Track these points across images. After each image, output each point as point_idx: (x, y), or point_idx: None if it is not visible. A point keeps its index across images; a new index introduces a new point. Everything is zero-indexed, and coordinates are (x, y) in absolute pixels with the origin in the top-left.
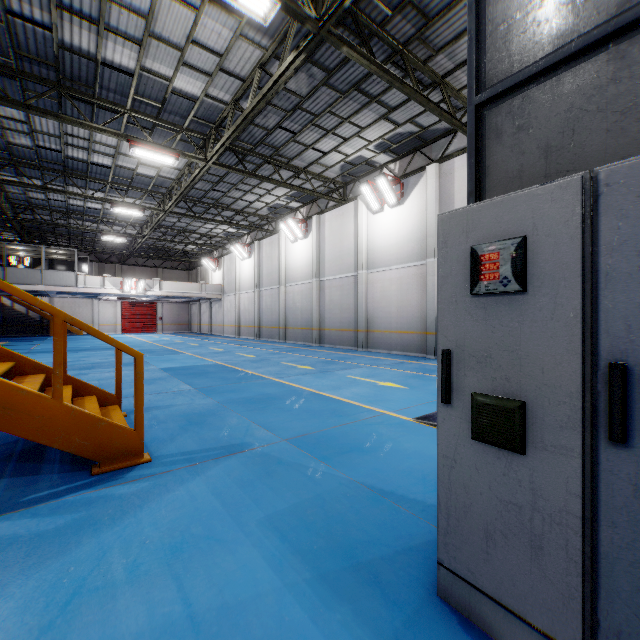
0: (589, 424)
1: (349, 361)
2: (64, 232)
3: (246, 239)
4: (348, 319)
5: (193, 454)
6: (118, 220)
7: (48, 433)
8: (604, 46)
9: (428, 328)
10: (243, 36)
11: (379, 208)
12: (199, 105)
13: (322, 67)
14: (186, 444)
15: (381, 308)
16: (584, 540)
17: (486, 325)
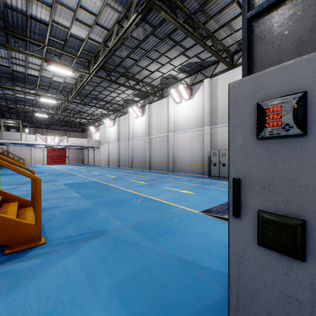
0: None
1: (164, 179)
2: (15, 111)
3: (112, 116)
4: (164, 157)
5: (72, 237)
6: (44, 105)
7: None
8: None
9: (204, 162)
10: (108, 5)
11: (180, 101)
12: (85, 43)
13: (150, 25)
14: (69, 231)
15: (181, 152)
16: None
17: (269, 161)
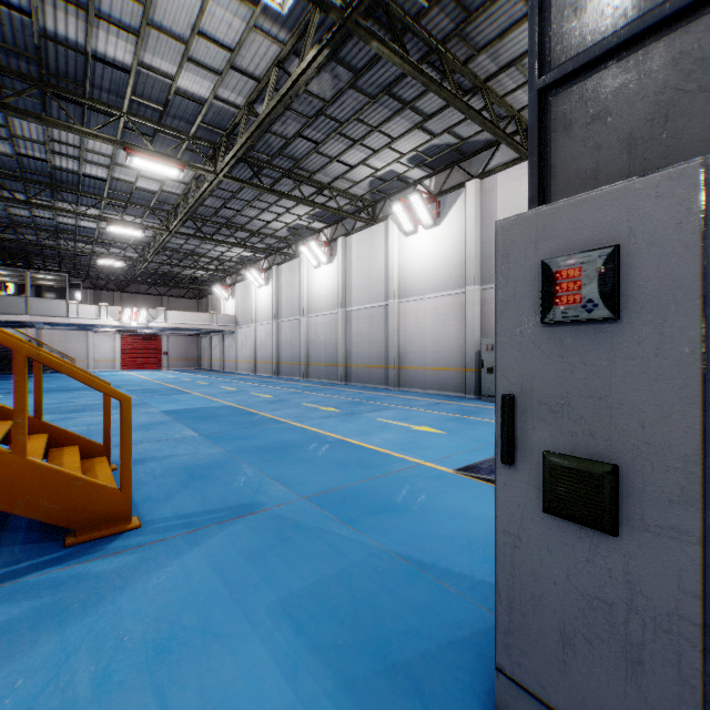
0: (709, 498)
1: (379, 402)
2: (54, 255)
3: (263, 264)
4: (378, 354)
5: (193, 517)
6: (116, 241)
7: (8, 496)
8: (707, 7)
9: (467, 364)
10: (257, 28)
11: (413, 229)
12: (207, 109)
13: (348, 67)
14: (185, 504)
15: (415, 342)
16: (703, 656)
17: (562, 363)
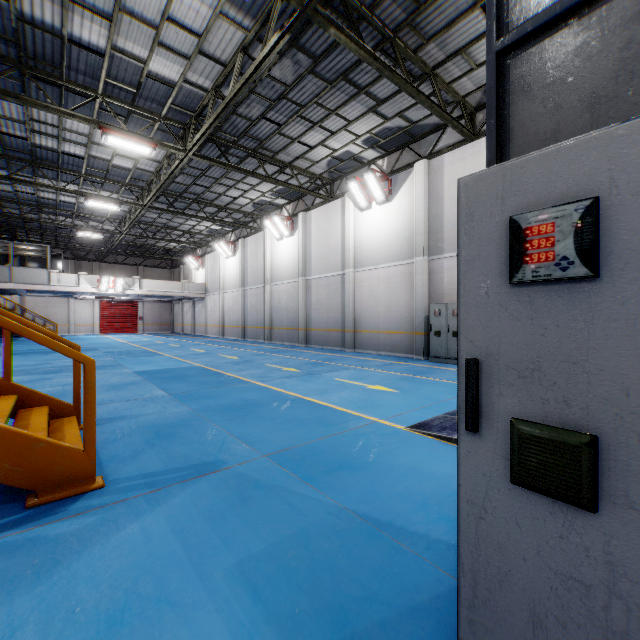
0: None
1: (336, 362)
2: (36, 227)
3: (230, 237)
4: (335, 319)
5: (156, 476)
6: (94, 215)
7: None
8: None
9: (417, 328)
10: (223, 15)
11: (367, 205)
12: (177, 91)
13: (308, 53)
14: (150, 463)
15: (369, 308)
16: None
17: (533, 325)
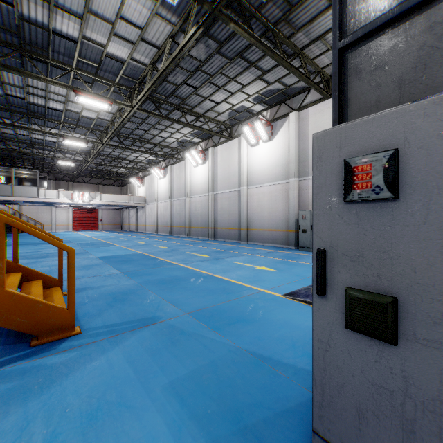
0: None
1: (235, 251)
2: (30, 158)
3: (162, 164)
4: (234, 221)
5: (115, 326)
6: (69, 150)
7: None
8: None
9: (290, 227)
10: (158, 15)
11: (256, 143)
12: (126, 66)
13: (215, 40)
14: (110, 318)
15: (257, 213)
16: None
17: (358, 228)
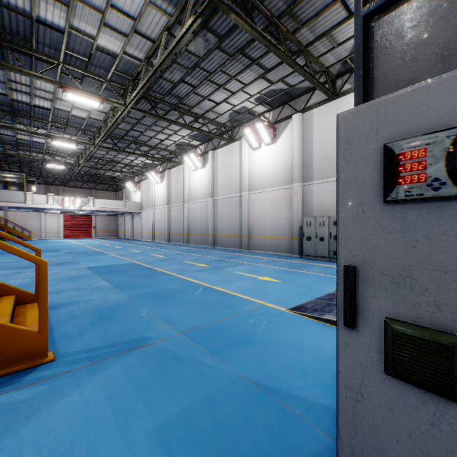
0: None
1: (236, 260)
2: (16, 161)
3: (159, 168)
4: (235, 228)
5: (96, 351)
6: (59, 152)
7: None
8: None
9: (294, 235)
10: (152, 4)
11: (258, 146)
12: (119, 61)
13: (215, 34)
14: (92, 340)
15: (259, 220)
16: None
17: (405, 238)
